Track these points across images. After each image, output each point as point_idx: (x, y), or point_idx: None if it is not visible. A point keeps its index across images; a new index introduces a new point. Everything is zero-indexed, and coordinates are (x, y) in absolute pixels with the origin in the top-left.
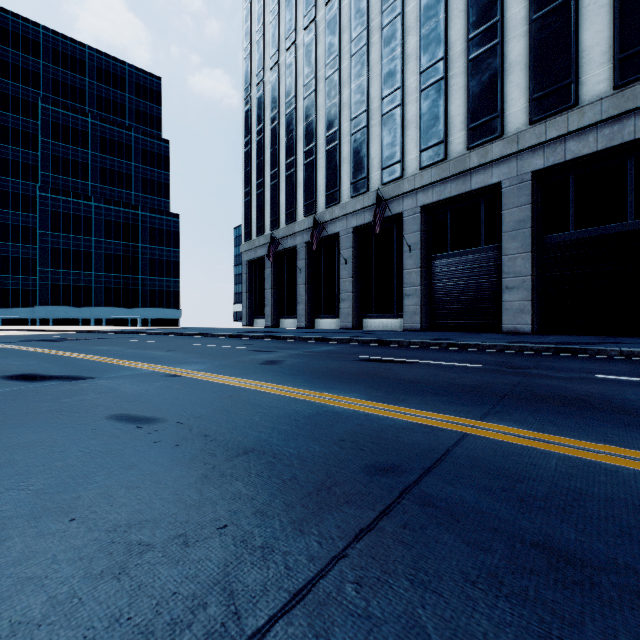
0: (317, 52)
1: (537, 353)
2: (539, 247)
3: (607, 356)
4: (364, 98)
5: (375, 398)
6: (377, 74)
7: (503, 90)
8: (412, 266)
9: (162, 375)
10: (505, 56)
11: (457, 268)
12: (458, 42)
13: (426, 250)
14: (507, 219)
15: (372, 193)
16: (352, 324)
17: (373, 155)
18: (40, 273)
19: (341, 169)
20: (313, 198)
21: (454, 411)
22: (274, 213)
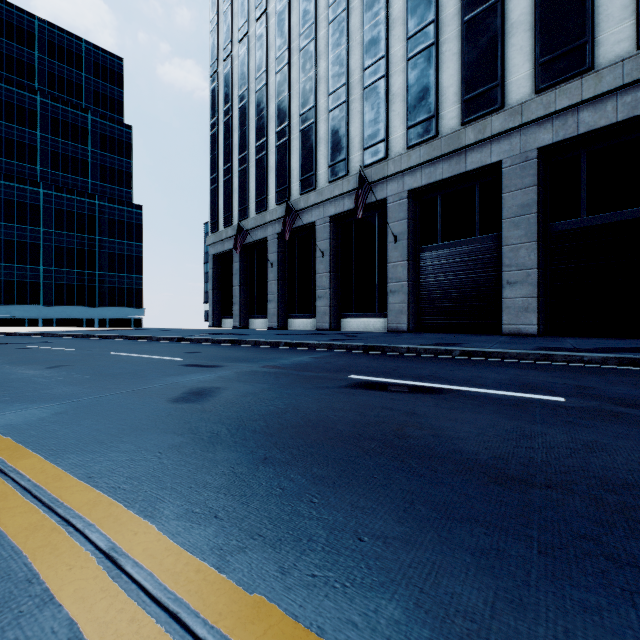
0: (290, 21)
1: (594, 366)
2: (544, 236)
3: None
4: (343, 70)
5: None
6: (358, 43)
7: (504, 55)
8: (398, 259)
9: None
10: (506, 16)
11: (449, 261)
12: (451, 2)
13: (413, 241)
14: (509, 203)
15: (352, 177)
16: (330, 324)
17: (353, 134)
18: None
19: (317, 151)
20: (286, 184)
21: None
22: (243, 201)
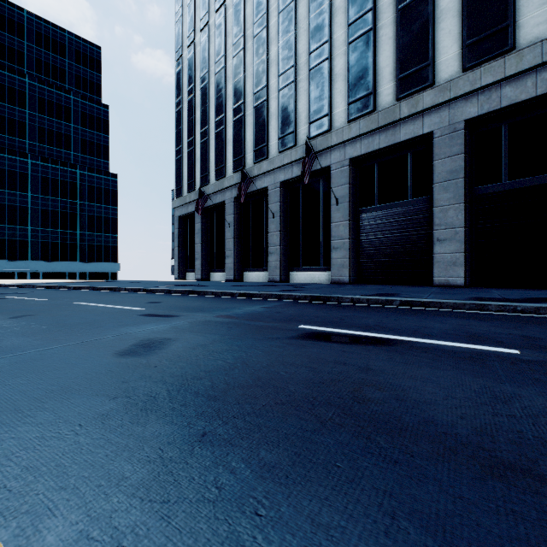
0: (245, 11)
1: (528, 315)
2: (470, 199)
3: None
4: (292, 53)
5: None
6: (305, 29)
7: (434, 38)
8: (340, 219)
9: None
10: (436, 3)
11: (385, 221)
12: None
13: (353, 203)
14: (438, 169)
15: (300, 147)
16: (280, 277)
17: (301, 110)
18: None
19: (269, 125)
20: (242, 154)
21: None
22: (204, 170)
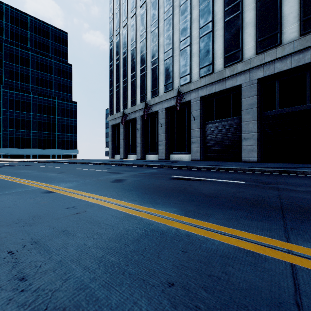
0: (147, 18)
1: (269, 173)
2: (260, 118)
3: (308, 175)
4: (171, 42)
5: (189, 213)
6: (177, 29)
7: (242, 37)
8: (195, 127)
9: (41, 192)
10: (243, 19)
11: (218, 128)
12: (219, 12)
13: (202, 119)
14: (244, 103)
15: (175, 90)
16: (164, 157)
17: (175, 71)
18: (3, 131)
19: (159, 78)
20: (145, 93)
21: (257, 228)
22: (125, 101)
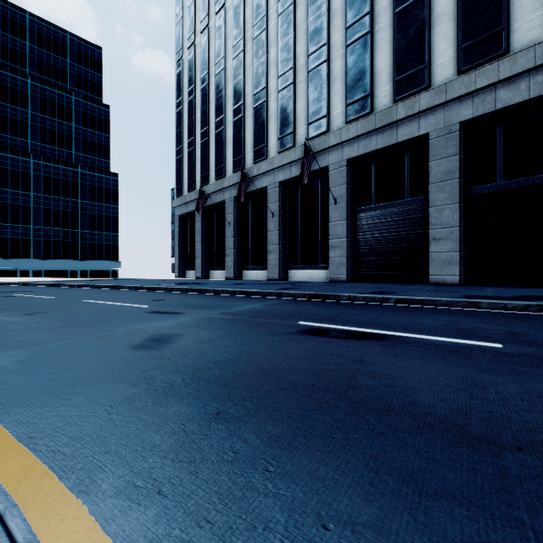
0: (245, 14)
1: (517, 312)
2: (465, 199)
3: None
4: (291, 56)
5: None
6: (303, 32)
7: (430, 41)
8: (338, 218)
9: None
10: (432, 7)
11: (382, 220)
12: None
13: (351, 203)
14: (434, 170)
15: (298, 148)
16: (279, 275)
17: (299, 111)
18: None
19: (268, 125)
20: (241, 154)
21: None
22: (204, 169)
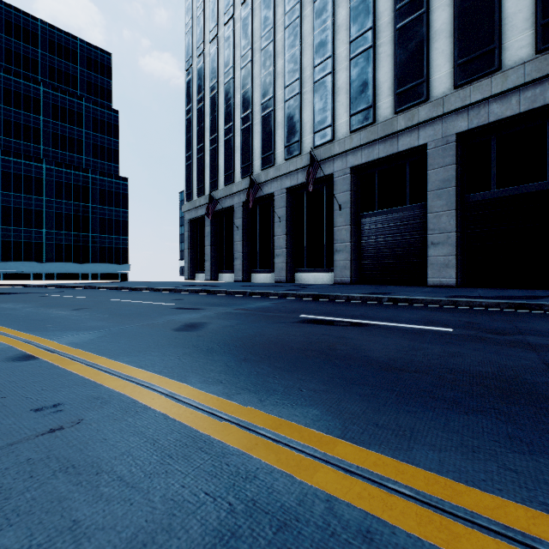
0: (253, 25)
1: (489, 309)
2: (462, 205)
3: None
4: (297, 67)
5: (355, 426)
6: (309, 44)
7: (429, 57)
8: (342, 223)
9: (6, 357)
10: (431, 25)
11: (384, 225)
12: (386, 12)
13: (355, 209)
14: (432, 179)
15: (304, 155)
16: (286, 278)
17: (305, 120)
18: None
19: (275, 134)
20: (249, 161)
21: None
22: (213, 175)
